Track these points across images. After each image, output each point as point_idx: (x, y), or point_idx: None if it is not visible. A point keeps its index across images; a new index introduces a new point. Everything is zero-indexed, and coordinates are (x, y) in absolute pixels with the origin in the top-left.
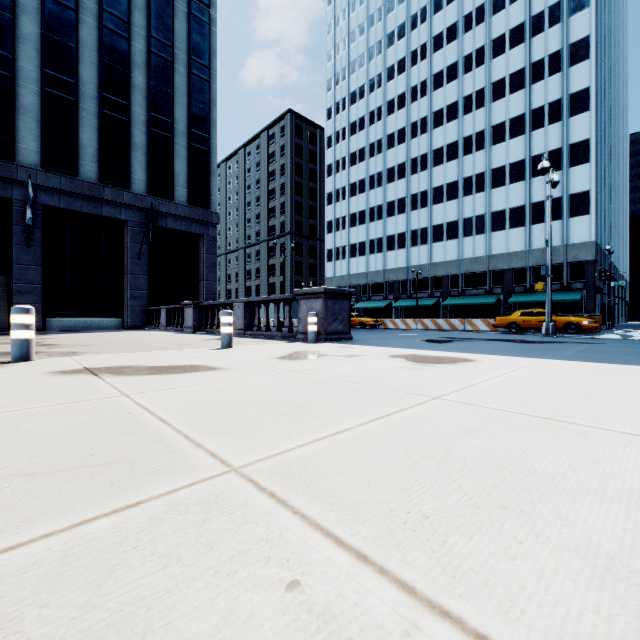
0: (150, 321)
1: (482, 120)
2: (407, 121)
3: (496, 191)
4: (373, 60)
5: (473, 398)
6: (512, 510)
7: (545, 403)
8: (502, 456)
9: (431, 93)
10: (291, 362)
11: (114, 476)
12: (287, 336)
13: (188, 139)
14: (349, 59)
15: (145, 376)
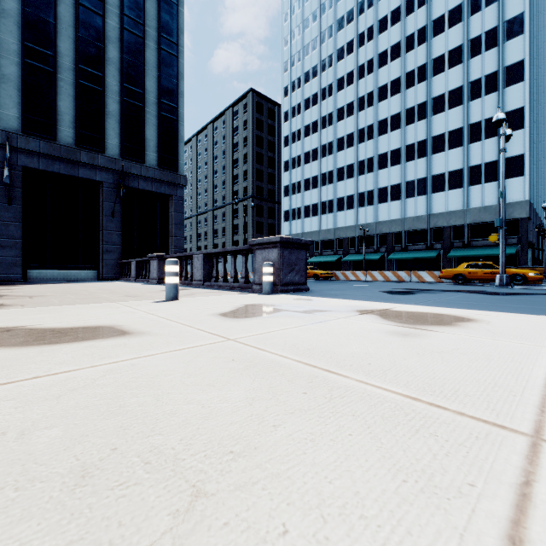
0: (123, 273)
1: (423, 93)
2: (355, 96)
3: (436, 156)
4: (325, 43)
5: None
6: None
7: None
8: None
9: (377, 70)
10: (234, 321)
11: None
12: (243, 287)
13: (158, 108)
14: (303, 43)
15: None
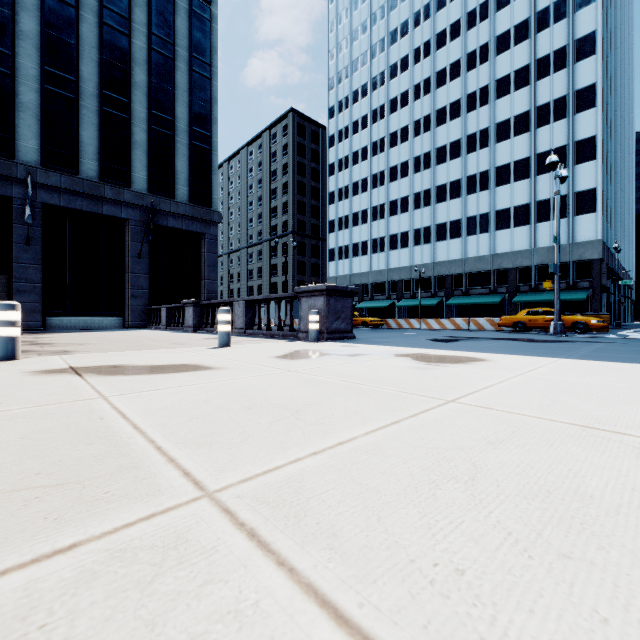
0: (151, 320)
1: (486, 117)
2: (410, 119)
3: (500, 189)
4: (376, 58)
5: (492, 401)
6: (578, 561)
7: (576, 407)
8: (543, 476)
9: (434, 91)
10: (290, 361)
11: (54, 504)
12: (288, 335)
13: (189, 137)
14: (352, 57)
15: (131, 376)
